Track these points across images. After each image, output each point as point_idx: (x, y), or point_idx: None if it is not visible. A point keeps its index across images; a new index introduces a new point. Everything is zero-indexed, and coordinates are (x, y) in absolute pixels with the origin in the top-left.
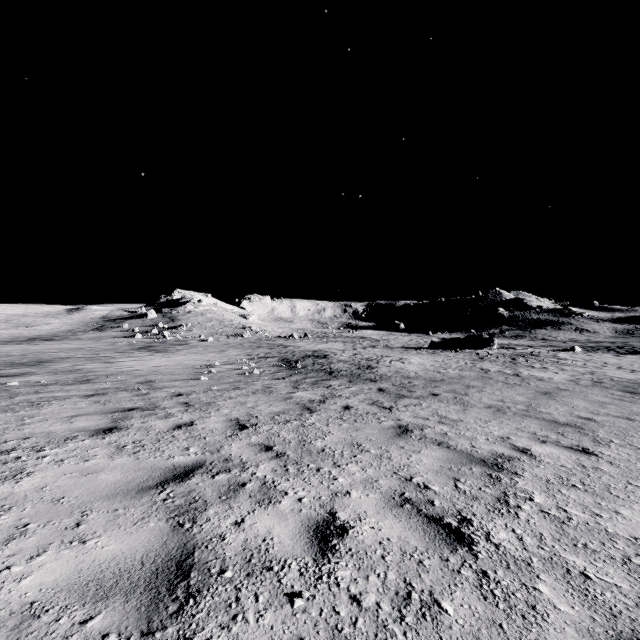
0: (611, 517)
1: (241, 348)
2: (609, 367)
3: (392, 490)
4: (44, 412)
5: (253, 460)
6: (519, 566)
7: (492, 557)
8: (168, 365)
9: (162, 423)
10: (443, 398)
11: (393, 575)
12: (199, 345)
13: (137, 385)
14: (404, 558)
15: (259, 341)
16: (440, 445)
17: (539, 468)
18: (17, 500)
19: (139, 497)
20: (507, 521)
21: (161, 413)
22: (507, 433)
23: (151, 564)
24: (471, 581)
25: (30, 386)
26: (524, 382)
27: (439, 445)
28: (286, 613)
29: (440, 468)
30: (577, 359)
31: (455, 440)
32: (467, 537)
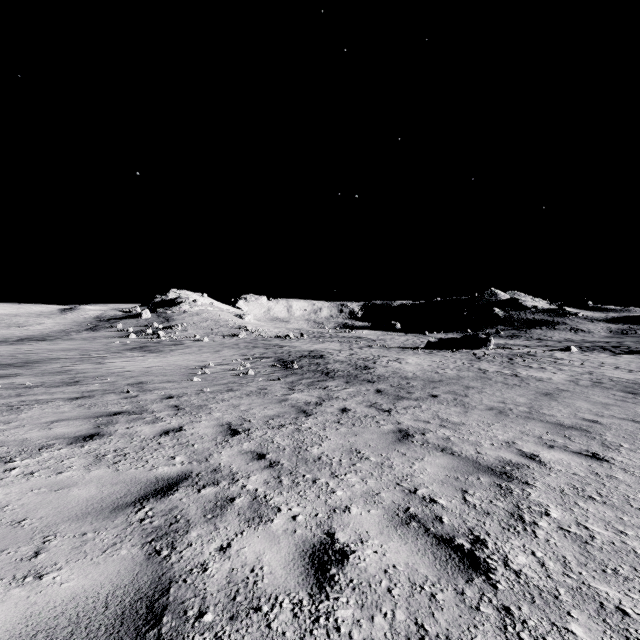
0: (637, 535)
1: (236, 348)
2: (606, 367)
3: (396, 505)
4: (22, 417)
5: (244, 470)
6: (545, 600)
7: (513, 588)
8: (161, 366)
9: (148, 428)
10: (443, 400)
11: (402, 614)
12: (194, 345)
13: (127, 387)
14: (413, 591)
15: (255, 341)
16: (444, 451)
17: (551, 477)
18: None
19: (113, 517)
20: (525, 541)
21: (149, 417)
22: (512, 437)
23: (117, 606)
24: (493, 621)
25: (13, 388)
26: (523, 383)
27: (443, 451)
28: None
29: (446, 478)
30: (574, 359)
31: (459, 445)
32: (483, 562)
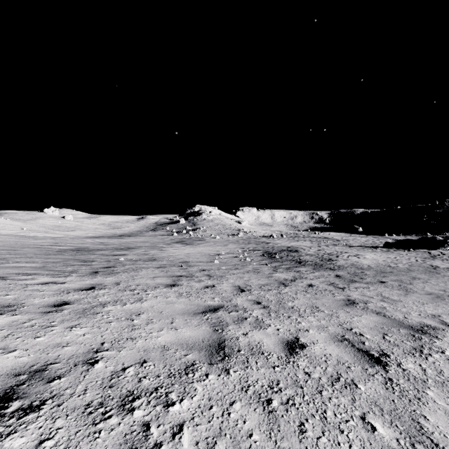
0: None
1: (237, 243)
2: None
3: (336, 333)
4: (140, 274)
5: (250, 308)
6: (416, 381)
7: (398, 374)
8: (194, 253)
9: (198, 284)
10: (389, 285)
11: (330, 369)
12: (211, 241)
13: (180, 263)
14: (338, 364)
15: (249, 239)
16: (378, 314)
17: None
18: (145, 310)
19: (195, 316)
20: (417, 360)
21: (196, 279)
22: (440, 313)
23: (206, 342)
24: (380, 380)
25: (129, 261)
26: None
27: (377, 314)
28: (271, 371)
29: (374, 326)
30: None
31: (391, 312)
32: (383, 362)
